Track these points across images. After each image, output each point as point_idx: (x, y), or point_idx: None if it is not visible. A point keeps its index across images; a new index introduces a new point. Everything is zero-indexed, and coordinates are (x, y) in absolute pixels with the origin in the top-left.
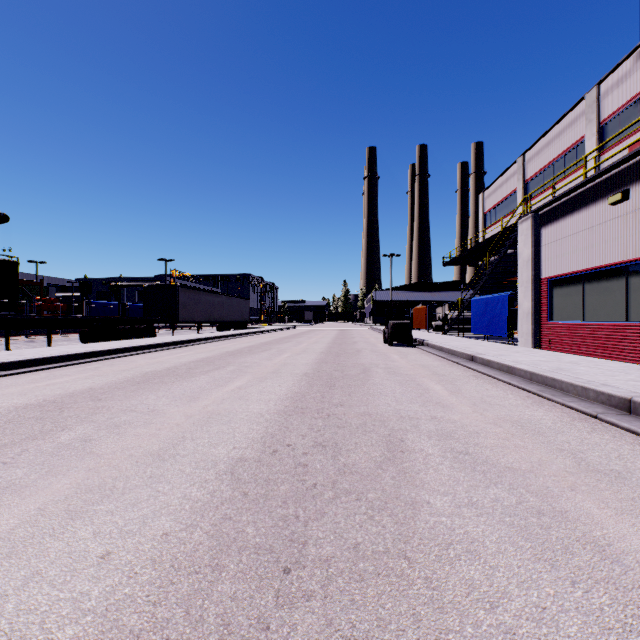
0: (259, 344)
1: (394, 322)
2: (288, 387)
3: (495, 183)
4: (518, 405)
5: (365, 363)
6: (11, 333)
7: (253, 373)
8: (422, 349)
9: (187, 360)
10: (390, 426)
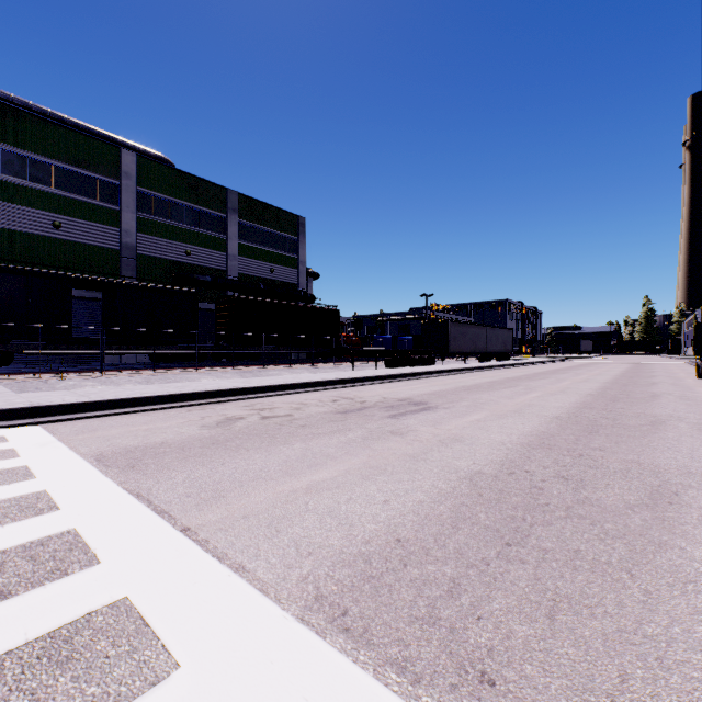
0: (533, 374)
1: None
2: (576, 399)
3: None
4: None
5: (656, 392)
6: (339, 360)
7: (542, 391)
8: None
9: (480, 381)
10: (658, 418)
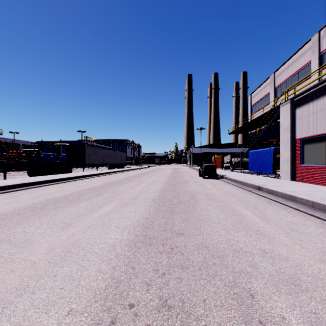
0: (128, 177)
1: (206, 165)
2: (141, 213)
3: (257, 89)
4: (323, 234)
5: (192, 191)
6: None
7: (119, 199)
8: (223, 180)
9: (81, 188)
10: (230, 266)
